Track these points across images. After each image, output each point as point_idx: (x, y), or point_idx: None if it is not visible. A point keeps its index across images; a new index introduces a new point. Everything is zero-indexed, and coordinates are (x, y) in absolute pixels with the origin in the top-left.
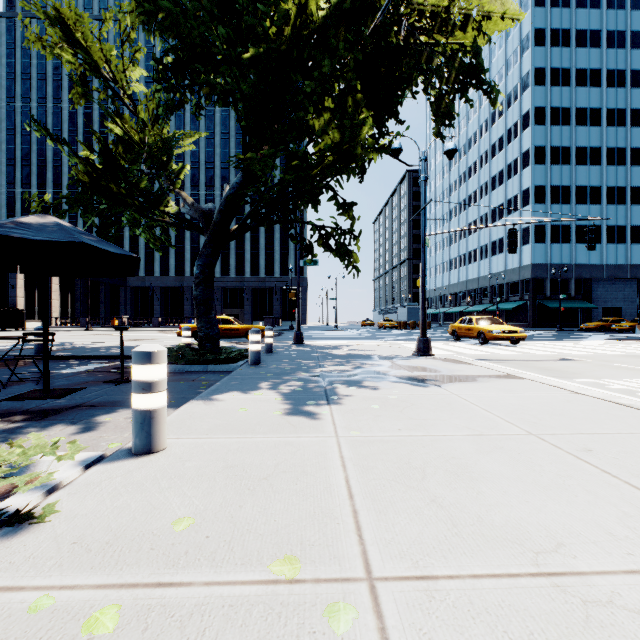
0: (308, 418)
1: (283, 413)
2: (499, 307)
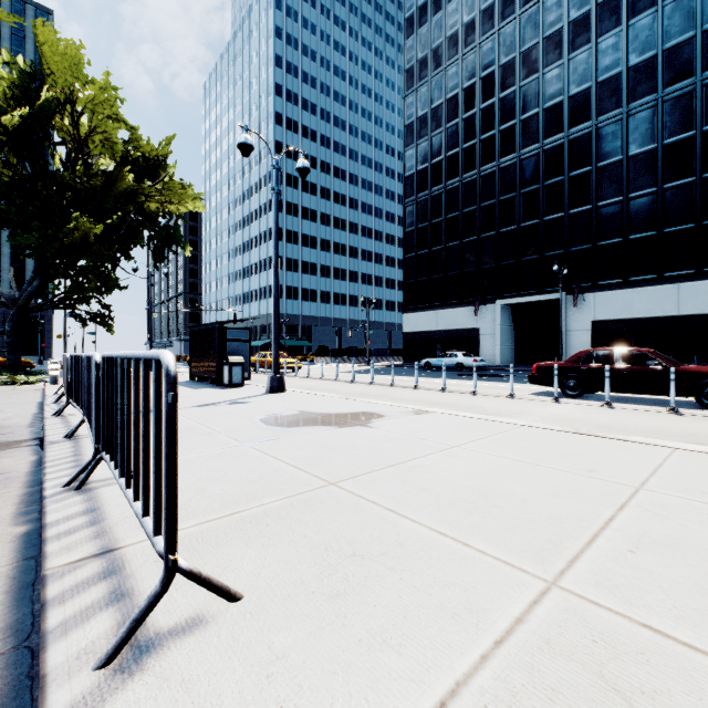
0: None
1: None
2: None
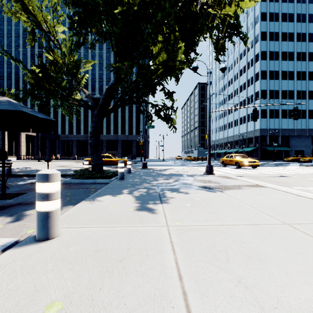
0: (149, 212)
1: (135, 209)
2: (244, 150)
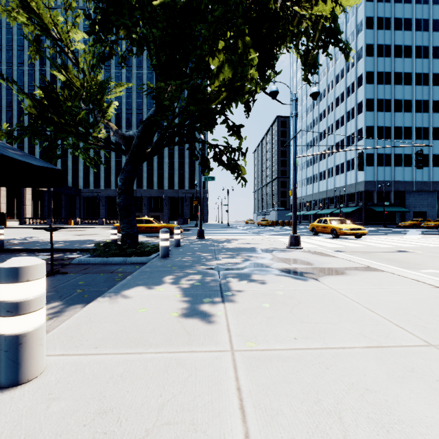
0: (203, 321)
1: (180, 314)
2: (342, 211)
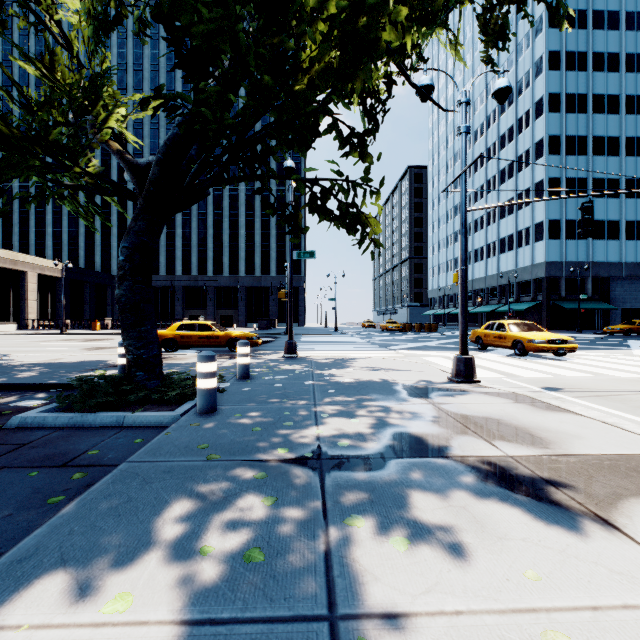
0: None
1: None
2: (511, 308)
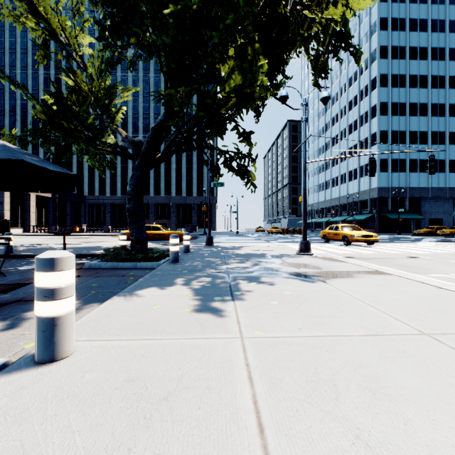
0: (215, 315)
1: (192, 310)
2: (355, 218)
